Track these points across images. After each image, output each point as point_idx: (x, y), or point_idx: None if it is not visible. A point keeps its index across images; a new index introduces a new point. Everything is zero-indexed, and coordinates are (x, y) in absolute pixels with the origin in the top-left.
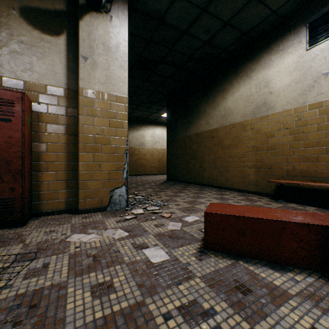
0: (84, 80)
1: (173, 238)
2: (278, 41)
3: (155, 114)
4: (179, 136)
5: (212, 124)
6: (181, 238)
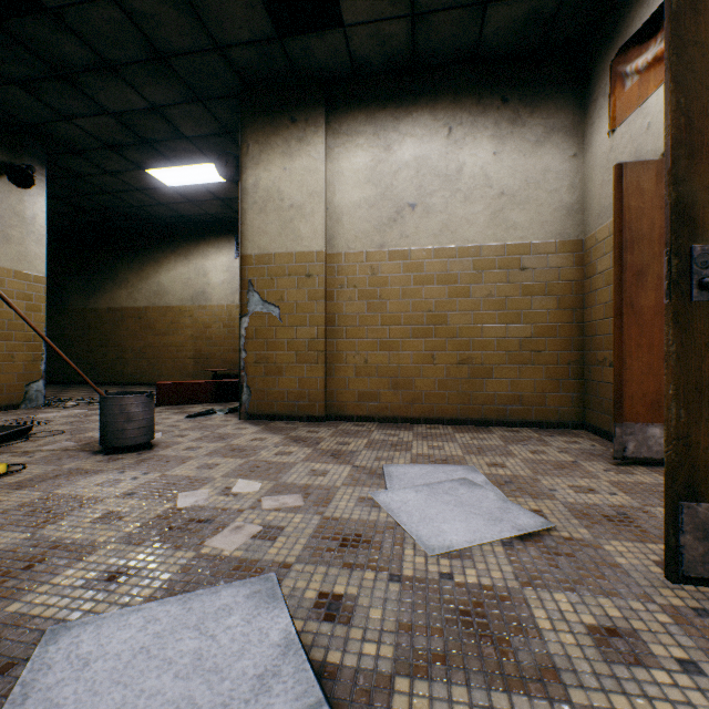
0: None
1: None
2: (215, 238)
3: None
4: (71, 307)
5: (139, 300)
6: None
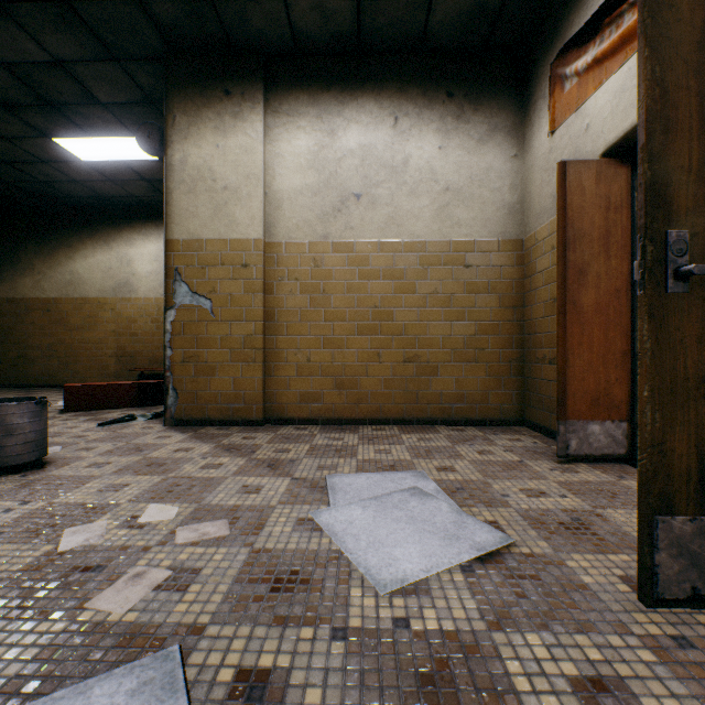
0: None
1: None
2: (142, 223)
3: None
4: None
5: (48, 289)
6: None
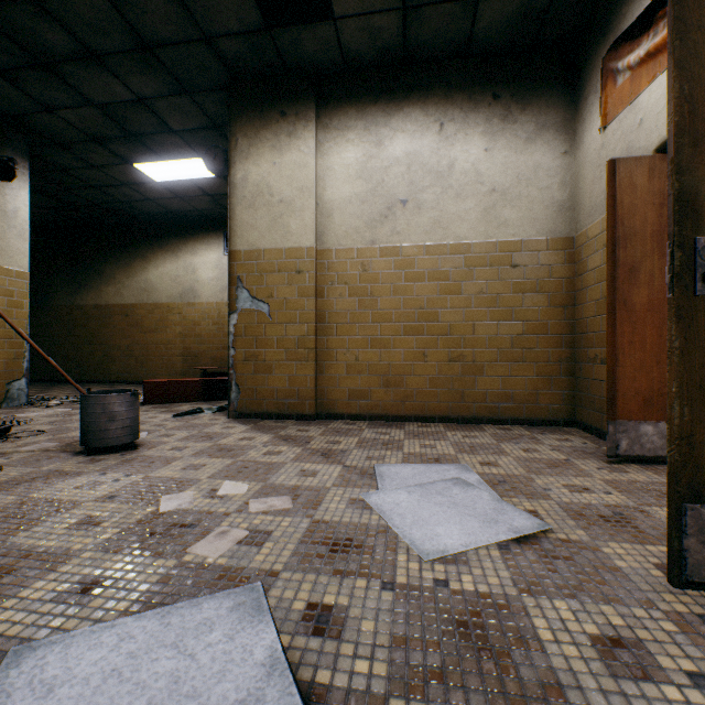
0: None
1: None
2: (204, 234)
3: None
4: (57, 304)
5: (127, 296)
6: None
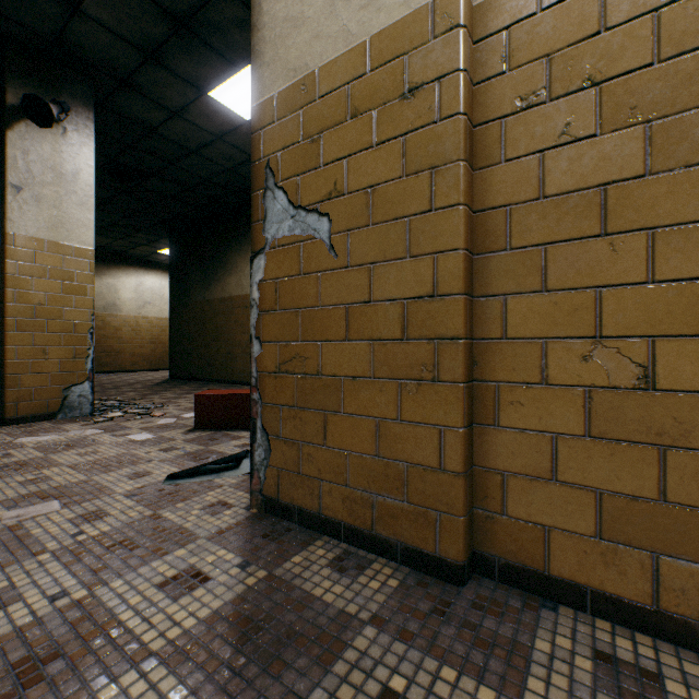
0: (16, 221)
1: (163, 428)
2: None
3: (144, 247)
4: (193, 300)
5: (246, 286)
6: (172, 427)
